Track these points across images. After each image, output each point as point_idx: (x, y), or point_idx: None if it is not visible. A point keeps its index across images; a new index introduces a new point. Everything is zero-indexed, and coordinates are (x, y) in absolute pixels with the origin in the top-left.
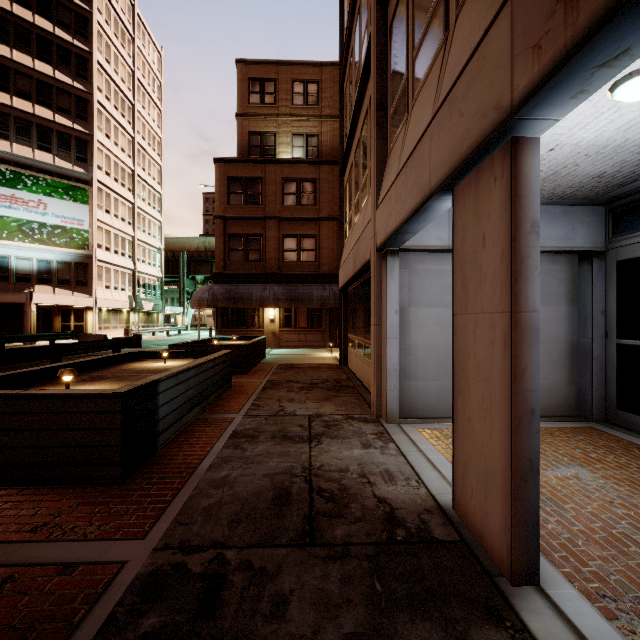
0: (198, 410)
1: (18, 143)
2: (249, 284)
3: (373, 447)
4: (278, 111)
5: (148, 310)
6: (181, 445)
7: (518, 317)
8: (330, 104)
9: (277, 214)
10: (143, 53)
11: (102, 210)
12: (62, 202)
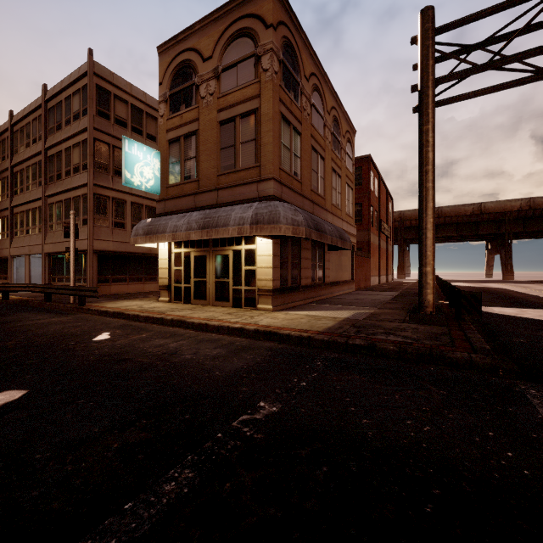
0: None
1: None
2: None
3: None
4: None
5: None
6: None
7: (30, 269)
8: None
9: None
10: None
11: None
12: None
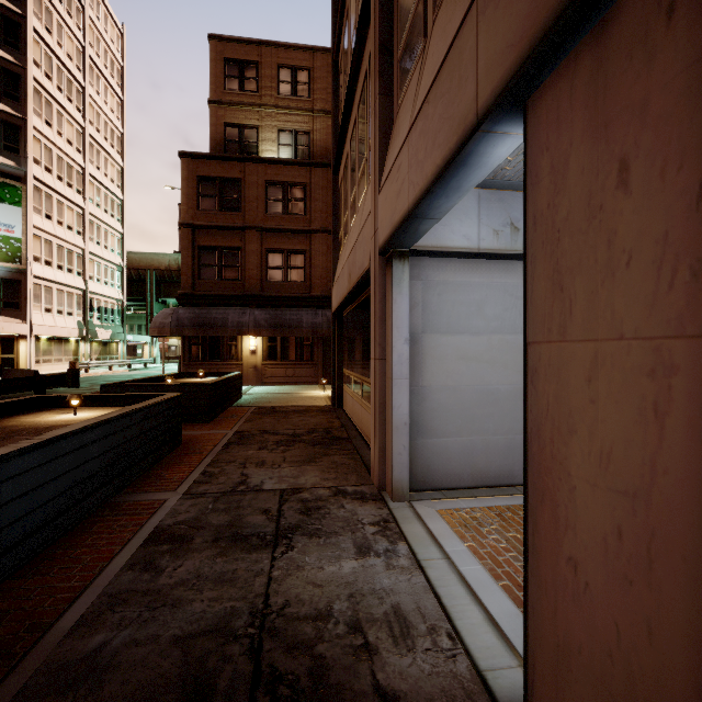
0: (109, 490)
1: None
2: (224, 307)
3: (373, 552)
4: (261, 101)
5: (104, 339)
6: (49, 566)
7: None
8: (323, 97)
9: (259, 224)
10: (97, 27)
11: (40, 214)
12: None
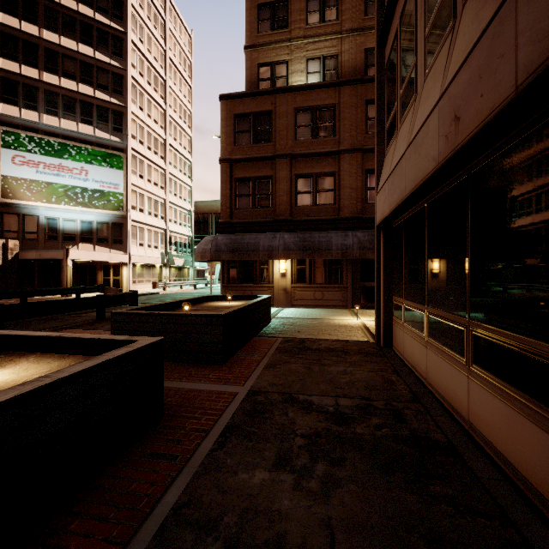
0: None
1: (65, 118)
2: (257, 233)
3: None
4: (290, 35)
5: (179, 265)
6: None
7: None
8: (352, 16)
9: (289, 151)
10: (174, 35)
11: (136, 175)
12: (101, 168)
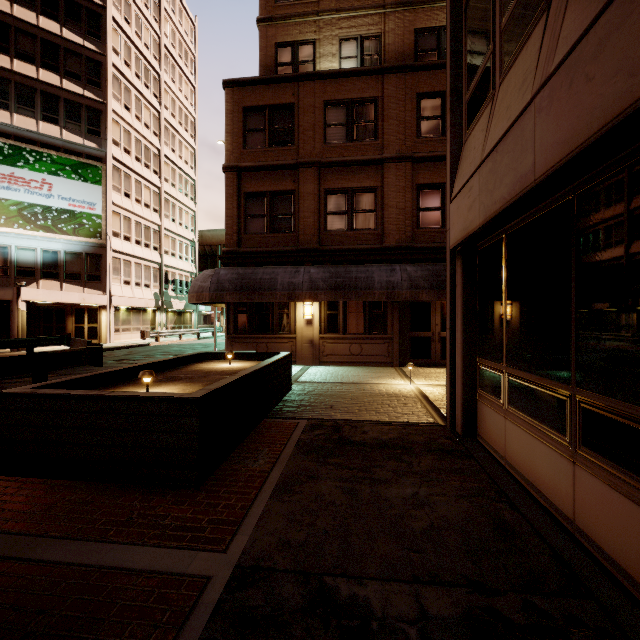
0: None
1: (20, 114)
2: (273, 266)
3: None
4: (318, 7)
5: (179, 309)
6: None
7: None
8: None
9: (316, 158)
10: (172, 19)
11: (120, 193)
12: (70, 182)
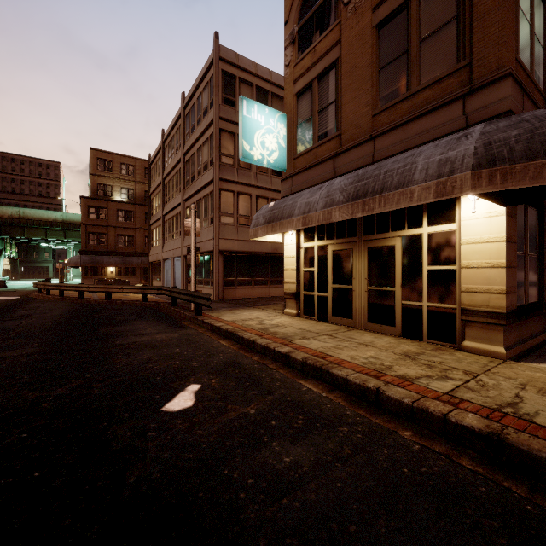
0: None
1: None
2: (101, 256)
3: None
4: (113, 175)
5: None
6: None
7: (174, 271)
8: (140, 176)
9: (115, 225)
10: None
11: None
12: None
